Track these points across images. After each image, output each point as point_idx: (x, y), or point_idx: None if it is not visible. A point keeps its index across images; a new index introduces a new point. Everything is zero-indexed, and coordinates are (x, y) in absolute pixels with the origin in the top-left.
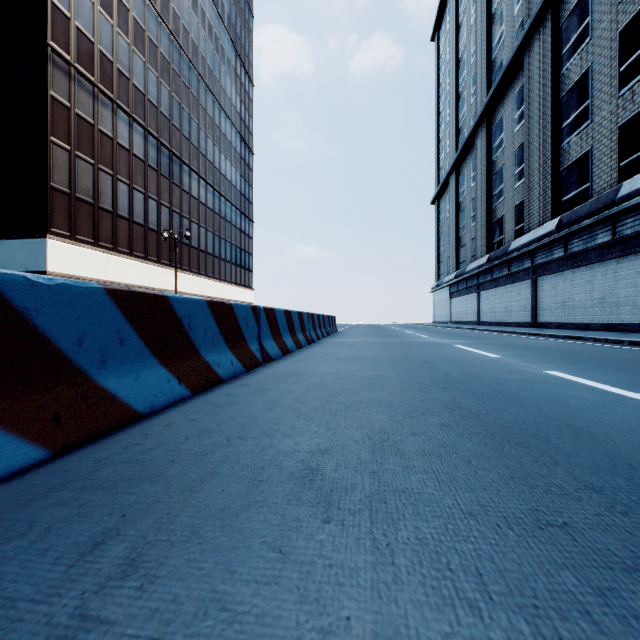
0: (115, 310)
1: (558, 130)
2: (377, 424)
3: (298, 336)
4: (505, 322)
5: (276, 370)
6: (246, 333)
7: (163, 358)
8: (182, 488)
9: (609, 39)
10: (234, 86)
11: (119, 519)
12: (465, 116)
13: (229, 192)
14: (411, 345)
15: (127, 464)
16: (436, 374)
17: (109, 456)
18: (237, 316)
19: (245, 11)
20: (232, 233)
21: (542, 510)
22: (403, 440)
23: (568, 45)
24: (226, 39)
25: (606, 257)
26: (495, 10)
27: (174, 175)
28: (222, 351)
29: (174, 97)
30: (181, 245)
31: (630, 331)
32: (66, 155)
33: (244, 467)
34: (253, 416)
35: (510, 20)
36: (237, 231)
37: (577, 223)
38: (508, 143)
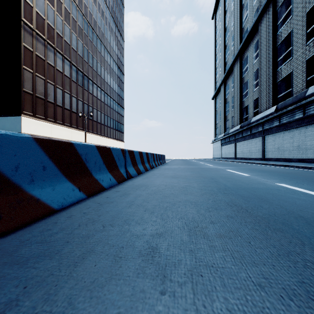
0: (40, 150)
1: (275, 62)
2: (190, 216)
3: (146, 165)
4: (249, 158)
5: (134, 183)
6: (118, 163)
7: (70, 177)
8: (69, 263)
9: (301, 16)
10: (114, 41)
11: (21, 290)
12: (229, 56)
13: (112, 94)
14: (203, 169)
15: (39, 244)
16: (219, 185)
17: (29, 238)
18: (113, 154)
19: (120, 4)
20: (113, 114)
21: (307, 282)
22: (207, 227)
23: (280, 20)
24: (110, 18)
25: (300, 125)
26: (244, 3)
27: (85, 85)
28: (105, 173)
29: (85, 46)
30: (88, 120)
31: (312, 162)
32: (31, 75)
33: (111, 246)
34: (119, 210)
35: (251, 8)
36: (116, 113)
37: (285, 108)
38: (250, 69)
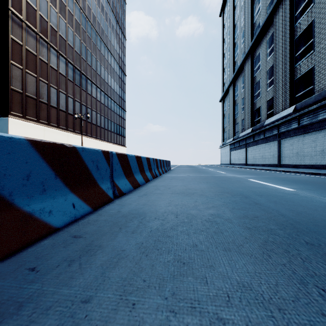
0: None
1: (293, 57)
2: None
3: (146, 173)
4: (262, 164)
5: (122, 208)
6: (96, 174)
7: None
8: None
9: (325, 3)
10: (115, 39)
11: None
12: (238, 54)
13: (113, 95)
14: (220, 179)
15: None
16: (270, 214)
17: None
18: (84, 159)
19: (121, 0)
20: (114, 117)
21: None
22: None
23: (299, 9)
24: (111, 14)
25: (325, 127)
26: None
27: (82, 85)
28: (60, 195)
29: (82, 43)
30: (86, 123)
31: None
32: (20, 71)
33: None
34: None
35: (264, 0)
36: (117, 116)
37: (306, 108)
38: (263, 67)
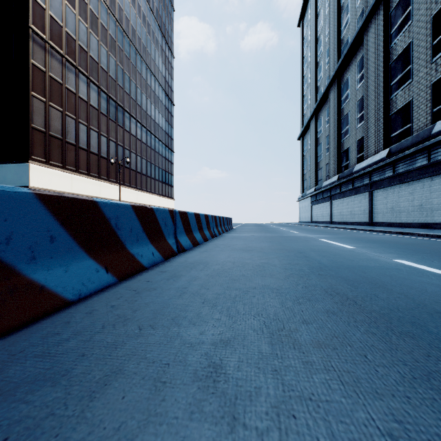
0: (45, 212)
1: (388, 87)
2: (271, 311)
3: (205, 232)
4: (350, 222)
5: (187, 259)
6: (165, 230)
7: (92, 252)
8: (82, 393)
9: (425, 21)
10: (161, 58)
11: None
12: (321, 78)
13: (157, 131)
14: (287, 239)
15: (38, 359)
16: (311, 262)
17: (25, 349)
18: (157, 217)
19: (168, 6)
20: (159, 160)
21: None
22: (297, 329)
23: (395, 27)
24: (155, 25)
25: (423, 176)
26: (343, 4)
27: (119, 119)
28: (145, 245)
29: (119, 65)
30: (124, 168)
31: None
32: (42, 105)
33: (149, 363)
34: (165, 302)
35: (353, 10)
36: (163, 159)
37: (402, 152)
38: (352, 96)
